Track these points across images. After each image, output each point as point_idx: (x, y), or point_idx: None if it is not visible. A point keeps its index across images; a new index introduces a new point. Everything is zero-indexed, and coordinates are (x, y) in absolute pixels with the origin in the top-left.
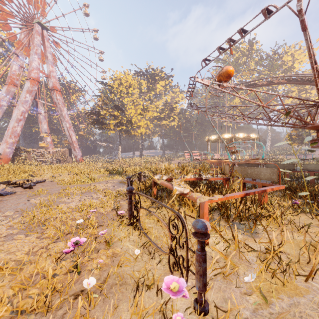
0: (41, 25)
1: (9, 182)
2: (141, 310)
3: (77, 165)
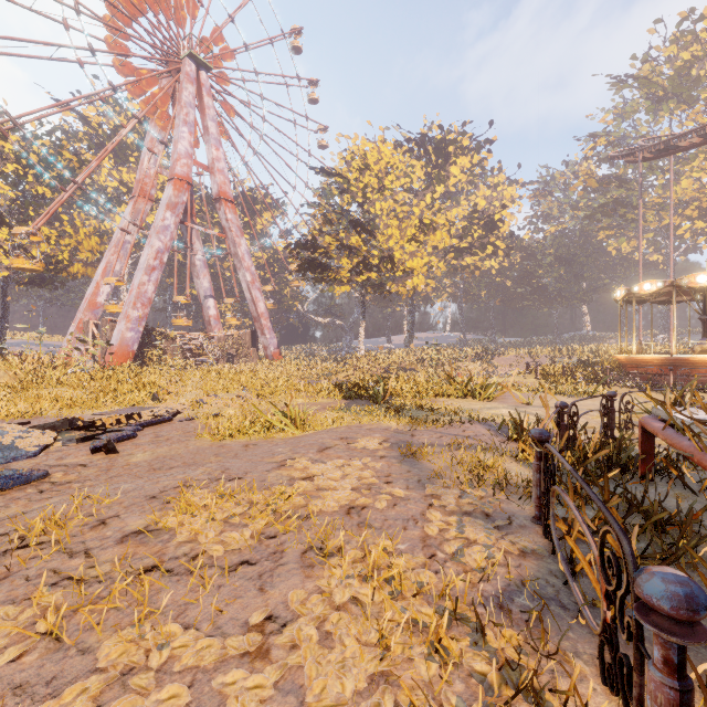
0: (196, 60)
1: (75, 422)
2: None
3: (268, 367)
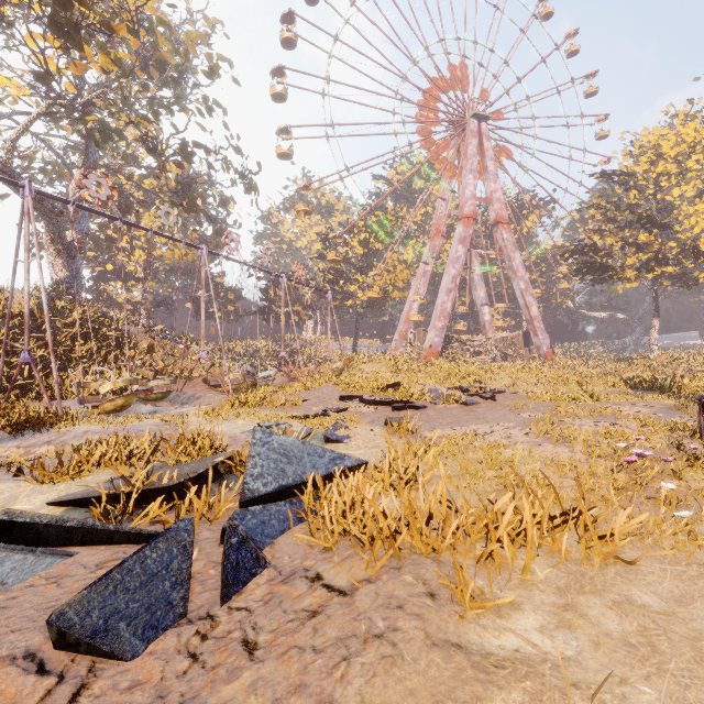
0: (477, 116)
1: (461, 388)
2: None
3: (541, 365)
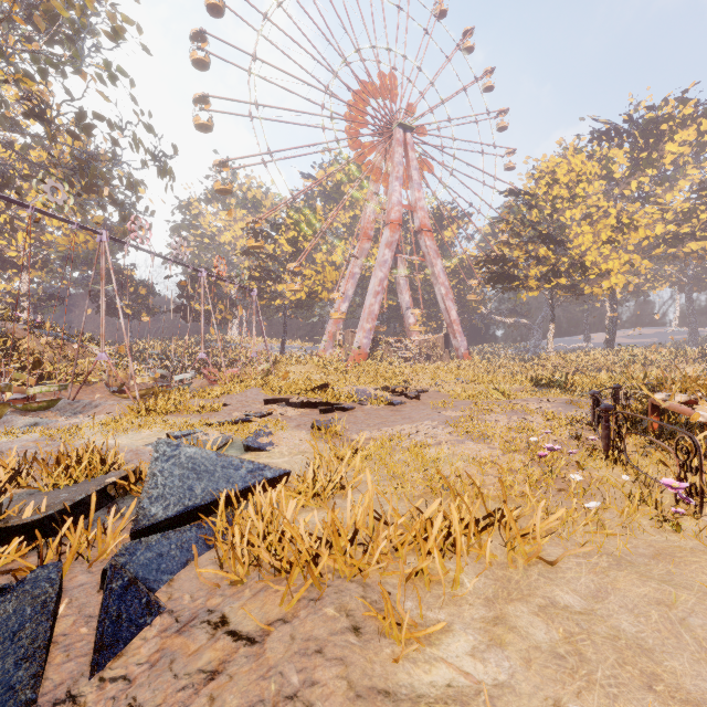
0: (403, 126)
1: (388, 388)
2: (635, 503)
3: (460, 365)
